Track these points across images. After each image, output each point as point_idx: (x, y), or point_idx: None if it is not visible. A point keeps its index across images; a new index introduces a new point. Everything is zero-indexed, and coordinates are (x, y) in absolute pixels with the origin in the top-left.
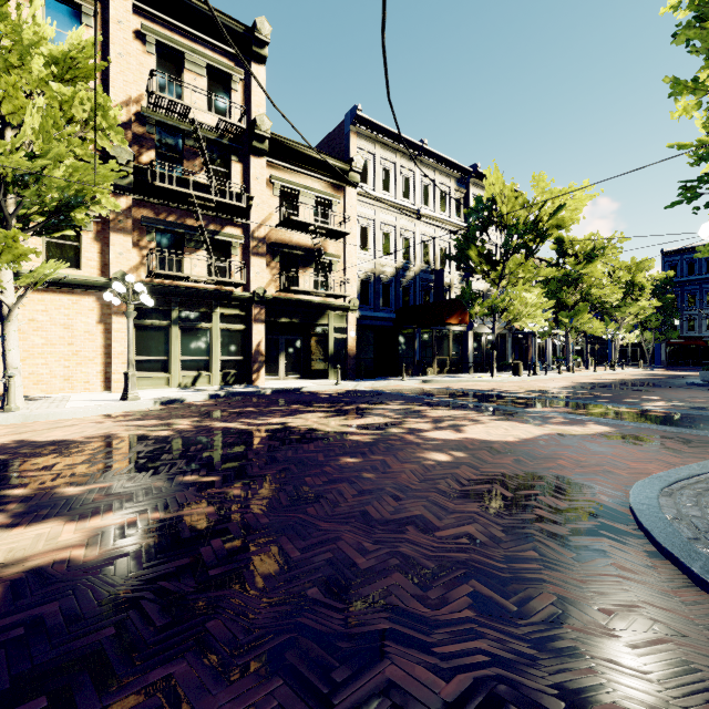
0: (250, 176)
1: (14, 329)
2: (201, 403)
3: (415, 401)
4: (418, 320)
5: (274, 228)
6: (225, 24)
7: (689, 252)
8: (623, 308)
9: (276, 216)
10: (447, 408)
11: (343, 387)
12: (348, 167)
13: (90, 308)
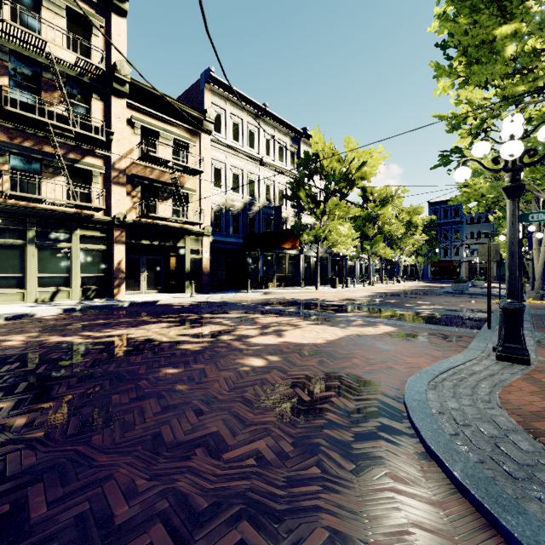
0: (111, 114)
1: None
2: (51, 317)
3: (253, 310)
4: (260, 245)
5: (135, 162)
6: None
7: (444, 203)
8: (405, 240)
9: (137, 152)
10: (276, 315)
11: (197, 299)
12: (202, 117)
13: None
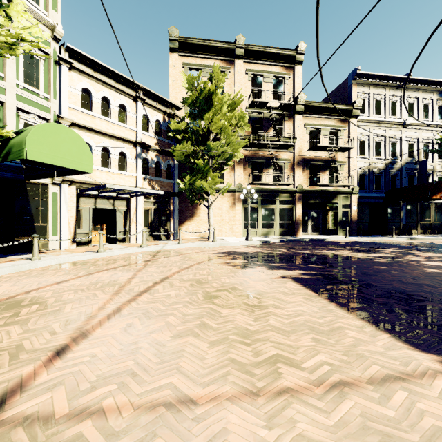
0: (294, 127)
1: (211, 210)
2: (278, 243)
3: (408, 248)
4: (404, 197)
5: (306, 152)
6: (282, 53)
7: None
8: None
9: (307, 145)
10: (434, 253)
11: (350, 239)
12: (351, 107)
13: (227, 200)
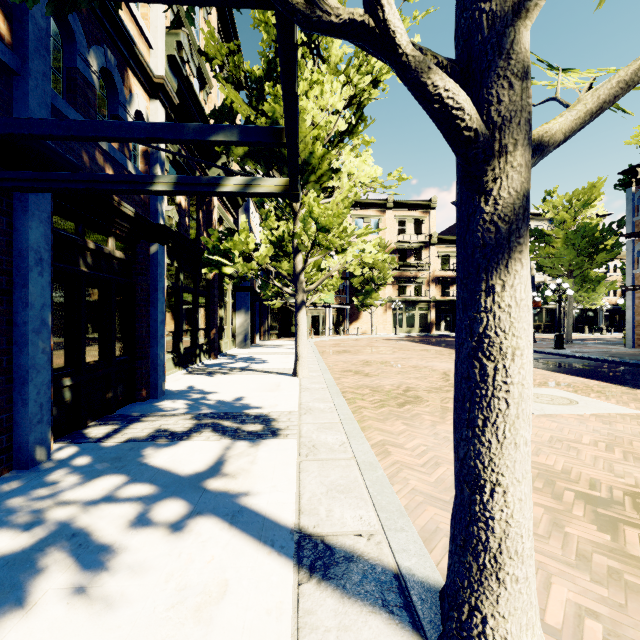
0: (429, 254)
1: (373, 316)
2: (416, 336)
3: None
4: None
5: (438, 272)
6: (420, 203)
7: None
8: None
9: (439, 267)
10: None
11: None
12: None
13: (381, 308)
